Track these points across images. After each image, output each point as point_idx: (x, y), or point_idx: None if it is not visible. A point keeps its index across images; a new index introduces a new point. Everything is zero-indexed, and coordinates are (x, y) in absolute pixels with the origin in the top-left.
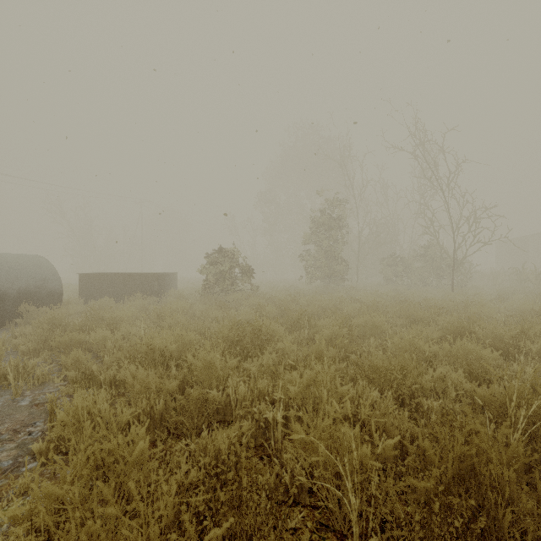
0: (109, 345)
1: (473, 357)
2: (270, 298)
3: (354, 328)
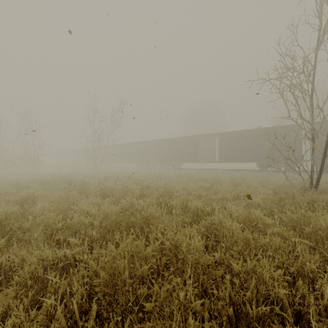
0: None
1: None
2: None
3: None
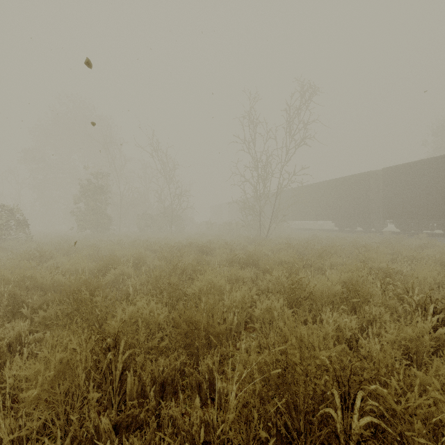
0: None
1: (146, 255)
2: (44, 244)
3: (103, 252)
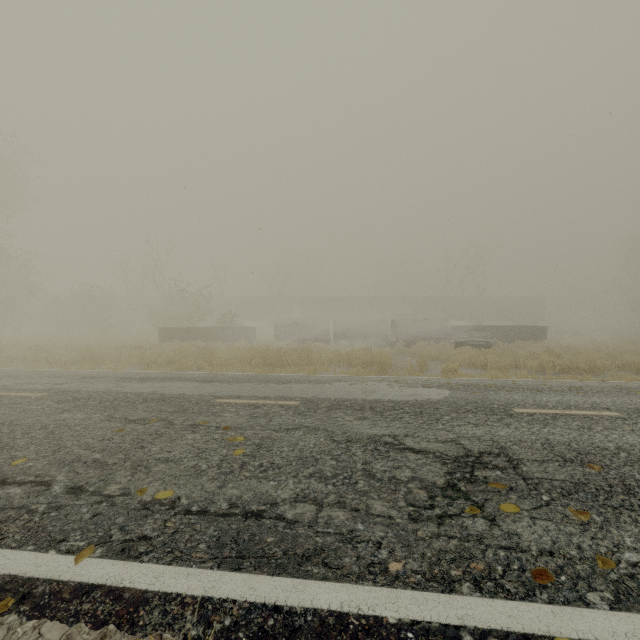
0: None
1: None
2: None
3: None
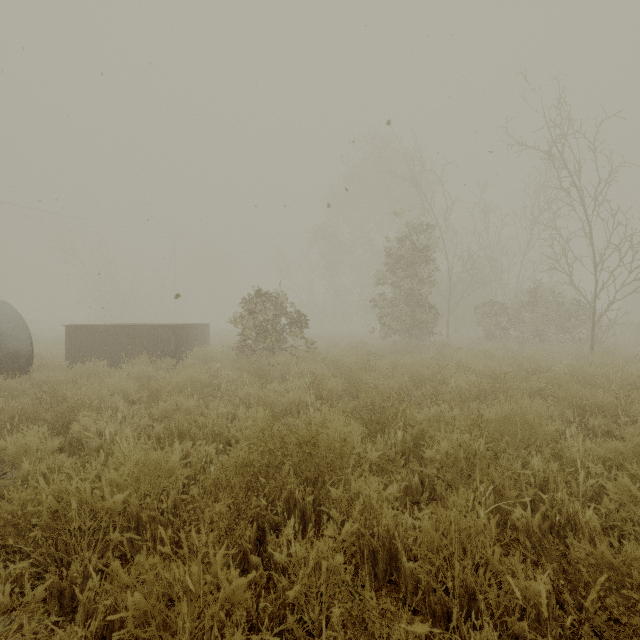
0: (26, 467)
1: None
2: (331, 361)
3: (481, 424)
